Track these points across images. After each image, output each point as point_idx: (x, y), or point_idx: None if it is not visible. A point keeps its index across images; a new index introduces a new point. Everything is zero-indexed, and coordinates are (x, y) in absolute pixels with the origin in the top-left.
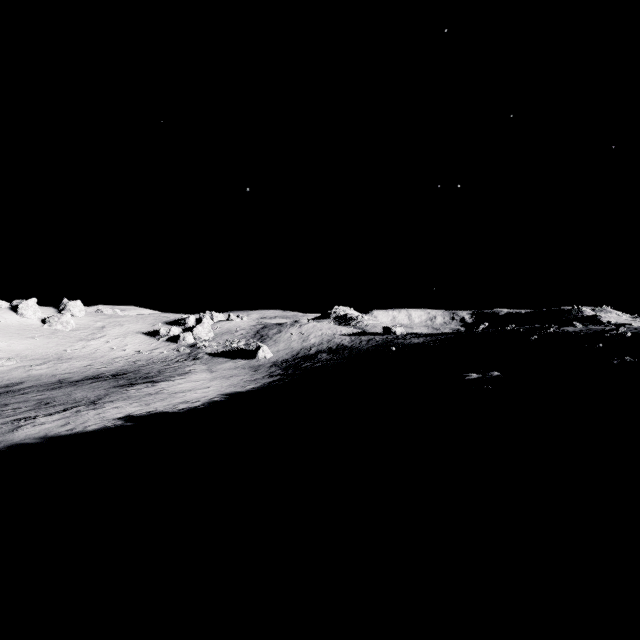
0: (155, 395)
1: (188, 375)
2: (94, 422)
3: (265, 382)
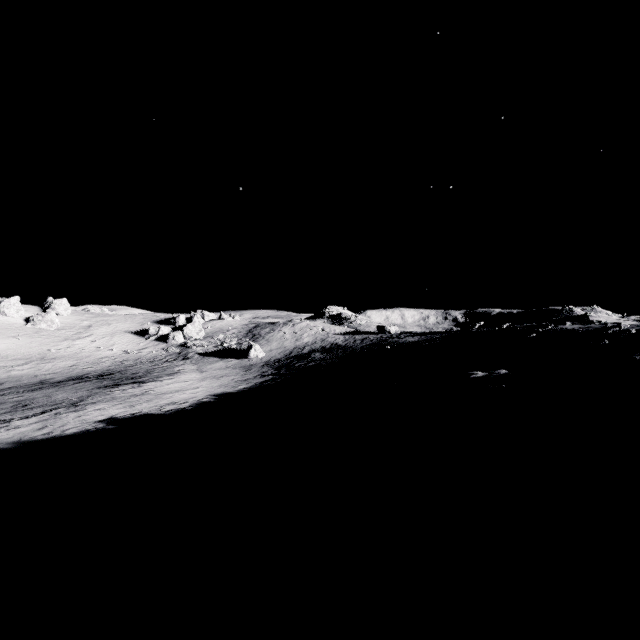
0: (141, 396)
1: (177, 375)
2: (73, 425)
3: (257, 382)
